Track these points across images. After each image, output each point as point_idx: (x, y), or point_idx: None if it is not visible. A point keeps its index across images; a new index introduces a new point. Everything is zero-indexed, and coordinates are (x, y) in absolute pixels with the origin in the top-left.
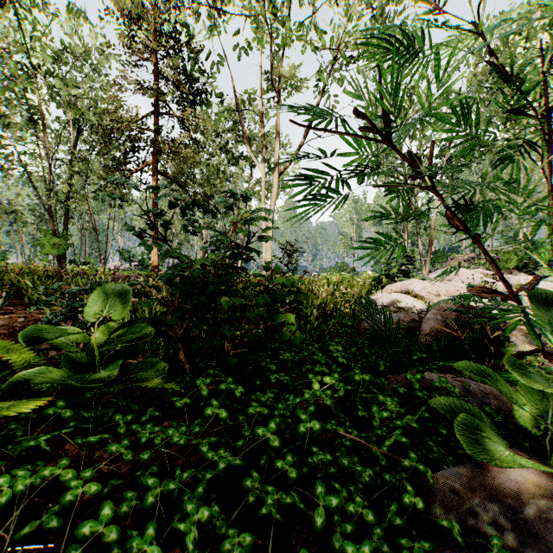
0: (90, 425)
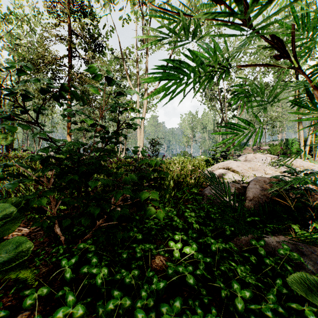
0: None
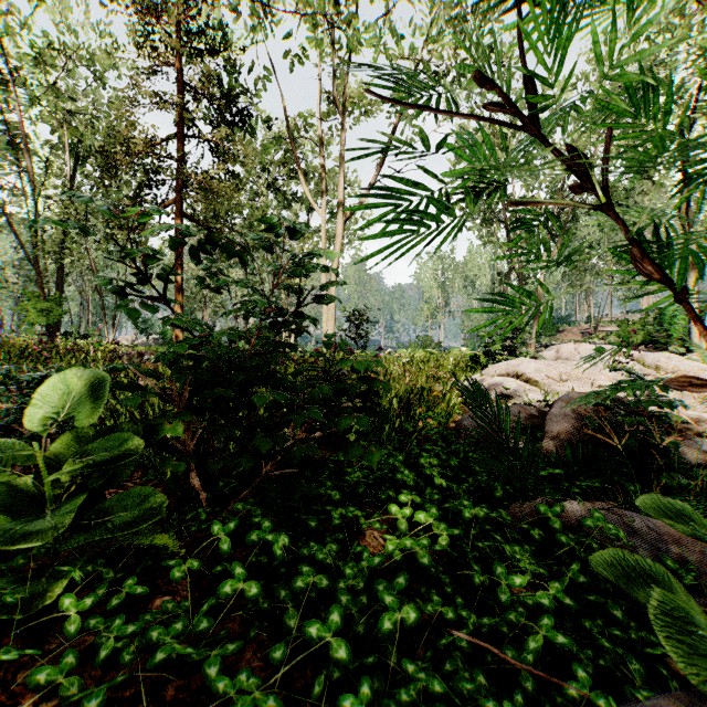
0: (16, 618)
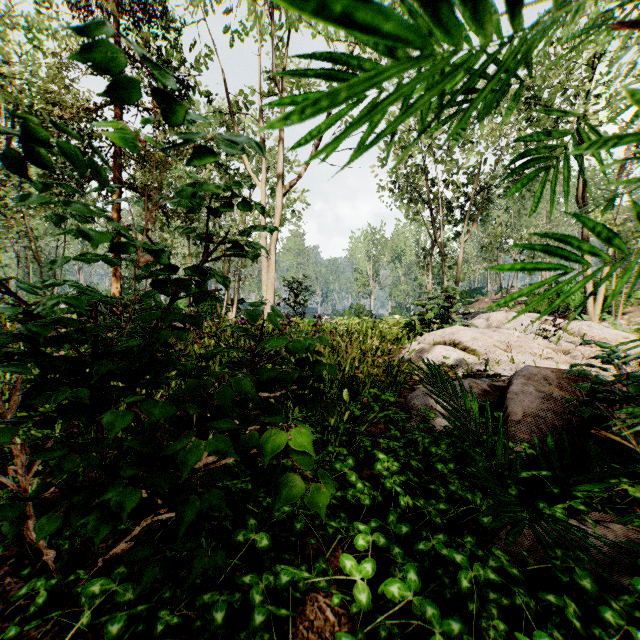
0: None
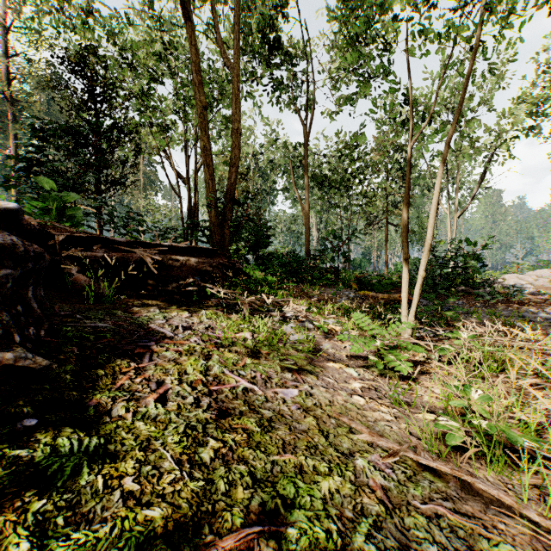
0: None
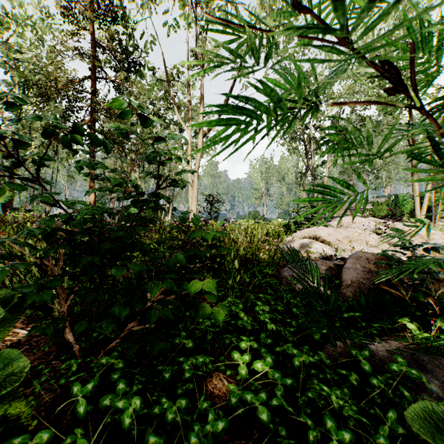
0: None
